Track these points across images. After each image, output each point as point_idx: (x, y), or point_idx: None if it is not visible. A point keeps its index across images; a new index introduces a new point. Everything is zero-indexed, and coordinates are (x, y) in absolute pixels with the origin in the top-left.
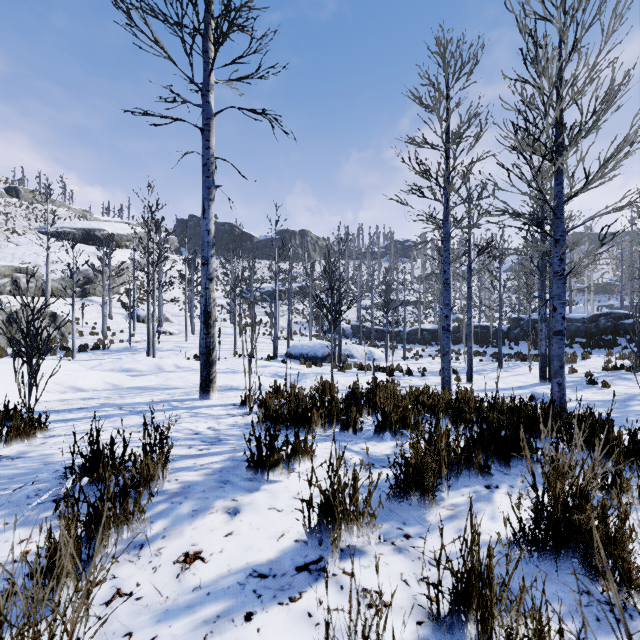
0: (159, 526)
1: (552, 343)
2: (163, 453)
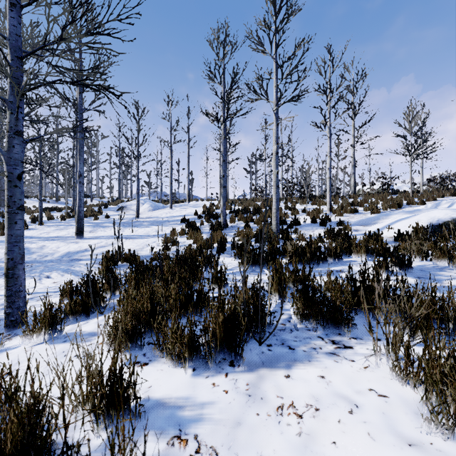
0: (432, 265)
1: (17, 220)
2: (453, 253)
